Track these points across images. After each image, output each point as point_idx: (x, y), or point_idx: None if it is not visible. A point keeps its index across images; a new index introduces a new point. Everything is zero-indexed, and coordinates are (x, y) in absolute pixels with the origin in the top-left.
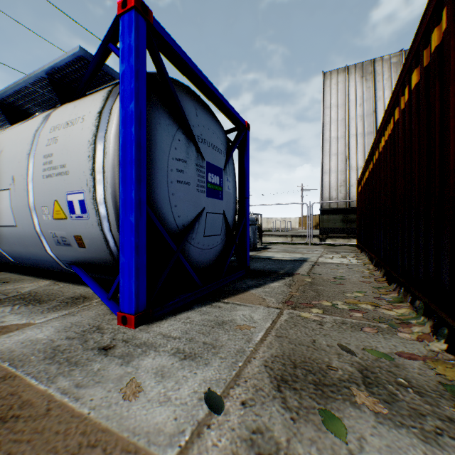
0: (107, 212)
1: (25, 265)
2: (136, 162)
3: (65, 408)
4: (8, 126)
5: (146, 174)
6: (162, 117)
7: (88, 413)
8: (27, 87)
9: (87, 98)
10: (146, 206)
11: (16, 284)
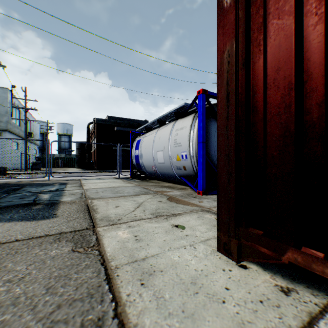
0: (193, 158)
1: (163, 177)
2: (202, 142)
3: (188, 201)
4: (159, 127)
5: (206, 144)
6: (212, 122)
7: (192, 202)
8: (166, 114)
9: (186, 118)
10: (205, 156)
11: (162, 183)
